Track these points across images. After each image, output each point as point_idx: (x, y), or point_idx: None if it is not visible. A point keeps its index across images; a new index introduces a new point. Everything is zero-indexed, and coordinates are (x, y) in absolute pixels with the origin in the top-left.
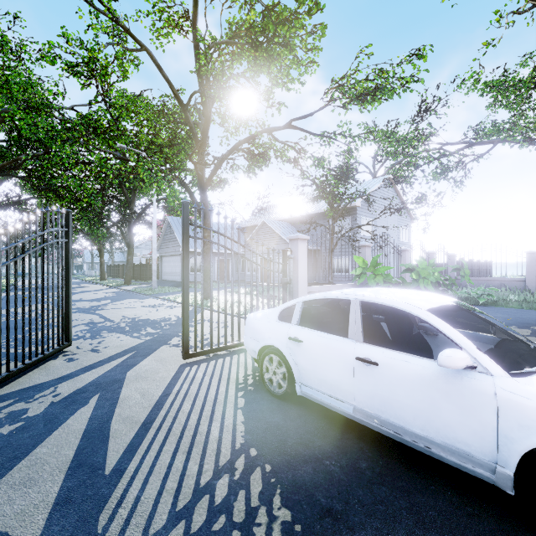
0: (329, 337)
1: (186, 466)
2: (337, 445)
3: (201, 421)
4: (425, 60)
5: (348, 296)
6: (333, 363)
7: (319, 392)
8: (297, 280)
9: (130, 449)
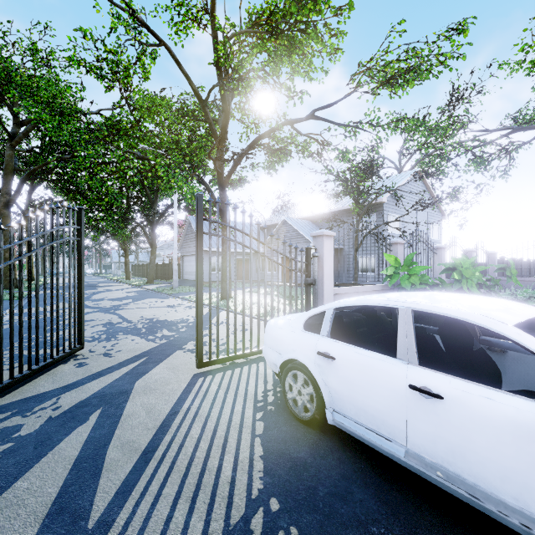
0: (370, 355)
1: (188, 523)
2: (384, 500)
3: (211, 452)
4: (465, 36)
5: (395, 304)
6: (377, 389)
7: (357, 423)
8: (322, 281)
9: (123, 489)
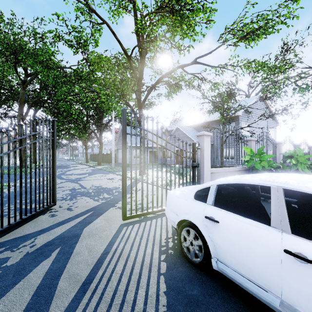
0: (248, 221)
1: None
2: None
3: (129, 286)
4: (297, 4)
5: (267, 183)
6: (254, 249)
7: (237, 273)
8: (203, 165)
9: None
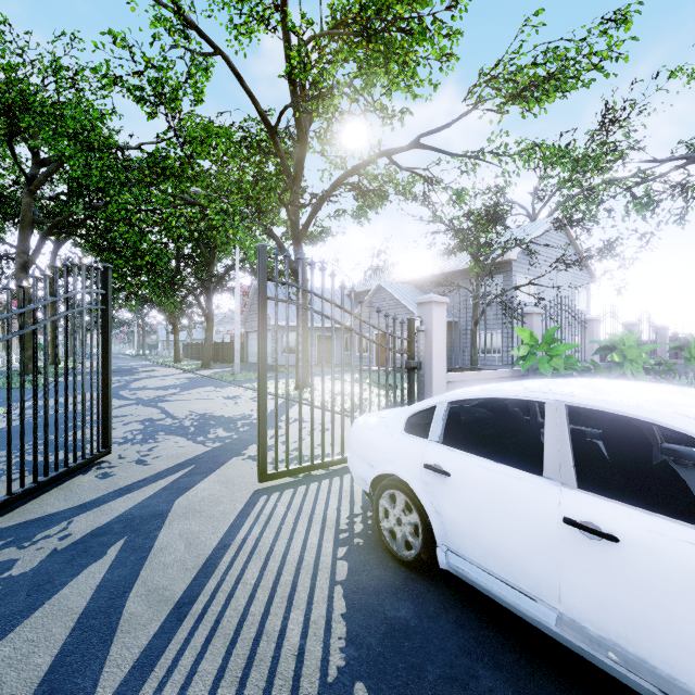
0: (503, 470)
1: None
2: (525, 690)
3: (272, 607)
4: (626, 29)
5: (540, 396)
6: (513, 521)
7: (483, 571)
8: (431, 365)
9: (143, 662)
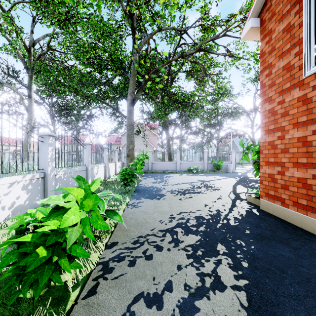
0: None
1: None
2: None
3: None
4: None
5: None
6: None
7: None
8: None
9: None
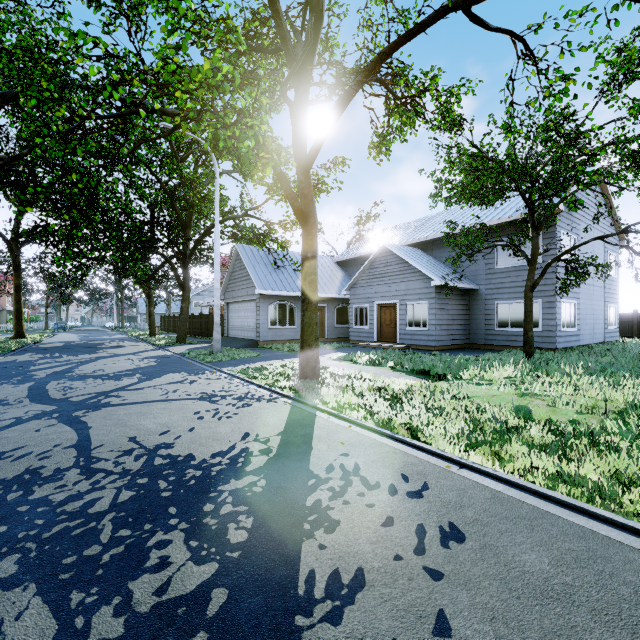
0: None
1: None
2: None
3: None
4: None
5: None
6: None
7: None
8: None
9: None
